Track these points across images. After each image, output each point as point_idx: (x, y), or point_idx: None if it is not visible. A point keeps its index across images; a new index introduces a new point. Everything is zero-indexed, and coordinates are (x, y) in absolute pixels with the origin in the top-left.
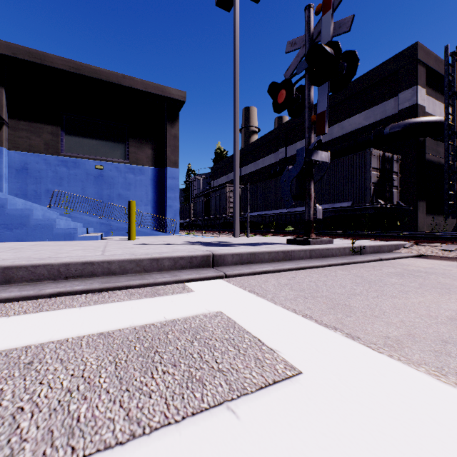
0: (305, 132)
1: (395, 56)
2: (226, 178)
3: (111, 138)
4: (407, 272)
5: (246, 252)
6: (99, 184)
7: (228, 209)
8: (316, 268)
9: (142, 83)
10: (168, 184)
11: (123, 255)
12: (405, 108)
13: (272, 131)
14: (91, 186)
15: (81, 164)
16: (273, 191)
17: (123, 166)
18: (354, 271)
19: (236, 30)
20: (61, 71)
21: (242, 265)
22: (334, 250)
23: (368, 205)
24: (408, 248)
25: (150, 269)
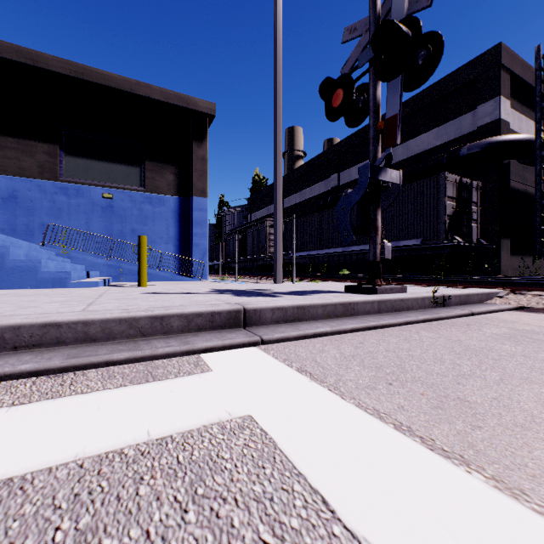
0: (370, 144)
1: (473, 60)
2: (265, 211)
3: (122, 160)
4: (519, 333)
5: (292, 305)
6: (108, 217)
7: (268, 248)
8: (389, 327)
9: (161, 92)
10: (194, 217)
11: (110, 312)
12: (485, 124)
13: (321, 154)
14: (97, 219)
15: (85, 192)
16: (324, 226)
17: (138, 195)
18: (444, 332)
19: (278, 20)
20: (59, 76)
21: (286, 324)
22: (410, 302)
23: (441, 243)
24: (503, 297)
25: (150, 332)
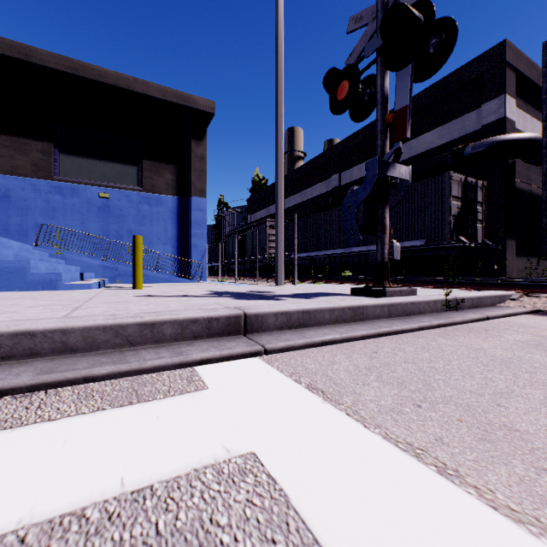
0: (377, 138)
1: (477, 57)
2: (265, 211)
3: (119, 159)
4: (545, 340)
5: (297, 310)
6: (104, 217)
7: (268, 250)
8: (402, 333)
9: (159, 89)
10: (192, 218)
11: (93, 319)
12: (490, 122)
13: (322, 154)
14: (93, 219)
15: (81, 191)
16: (325, 226)
17: (135, 195)
18: (463, 339)
19: (279, 12)
20: (53, 72)
21: (290, 331)
22: (422, 305)
23: (446, 243)
24: (517, 300)
25: (139, 341)
